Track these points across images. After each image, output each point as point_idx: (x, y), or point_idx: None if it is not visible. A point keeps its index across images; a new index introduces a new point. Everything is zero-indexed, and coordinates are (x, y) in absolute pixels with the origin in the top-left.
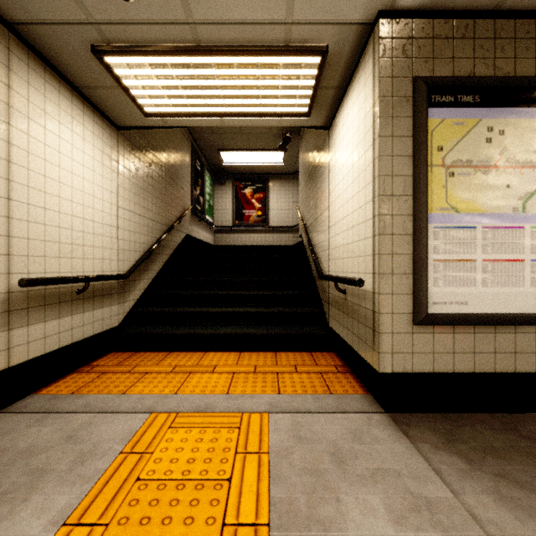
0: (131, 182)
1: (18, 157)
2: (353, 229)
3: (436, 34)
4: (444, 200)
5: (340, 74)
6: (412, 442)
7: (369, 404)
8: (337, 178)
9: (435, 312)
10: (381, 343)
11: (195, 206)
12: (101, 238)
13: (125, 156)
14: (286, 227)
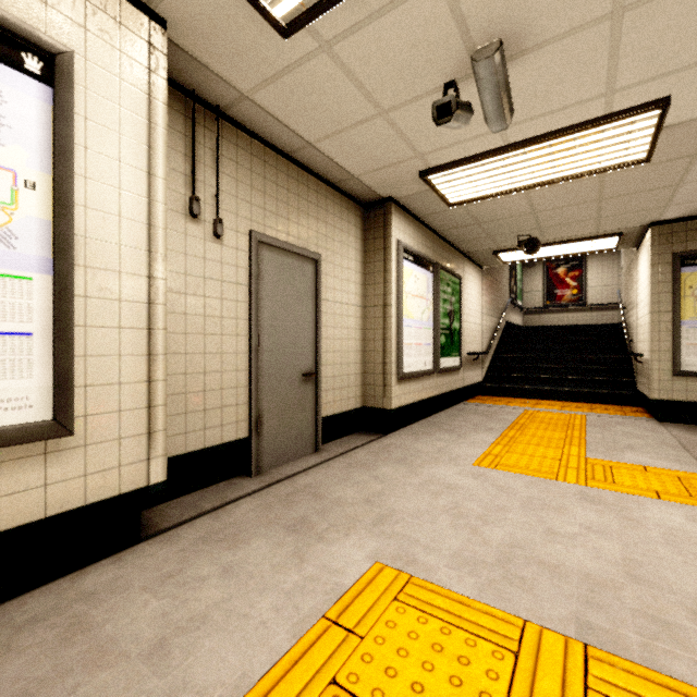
0: (485, 297)
1: (464, 304)
2: (644, 326)
3: (688, 229)
4: (693, 313)
5: (635, 235)
6: (663, 426)
7: (649, 420)
8: (639, 289)
9: (687, 370)
10: (651, 385)
11: (510, 296)
12: (478, 332)
13: (483, 282)
14: (609, 304)
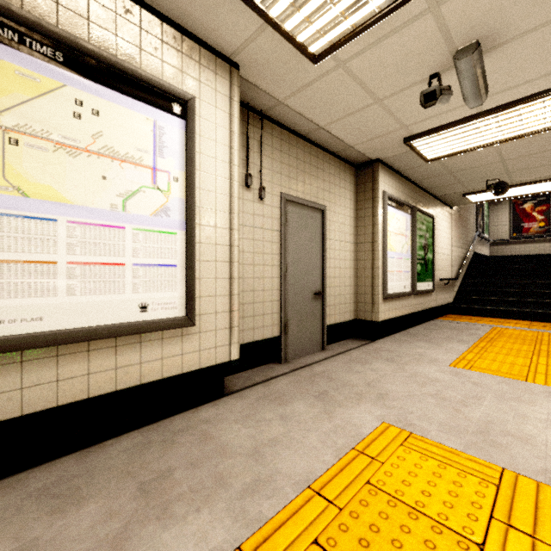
0: (454, 232)
1: (436, 238)
2: None
3: None
4: None
5: None
6: None
7: None
8: None
9: None
10: None
11: (478, 230)
12: (448, 261)
13: (453, 220)
14: None
